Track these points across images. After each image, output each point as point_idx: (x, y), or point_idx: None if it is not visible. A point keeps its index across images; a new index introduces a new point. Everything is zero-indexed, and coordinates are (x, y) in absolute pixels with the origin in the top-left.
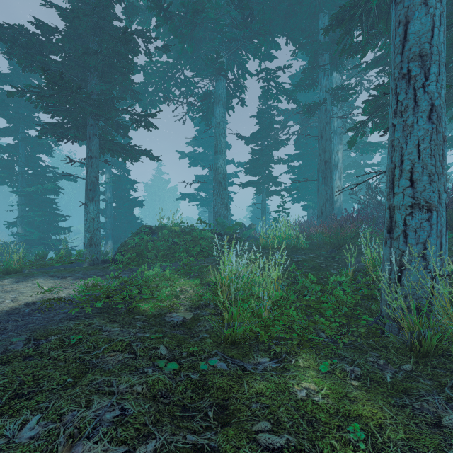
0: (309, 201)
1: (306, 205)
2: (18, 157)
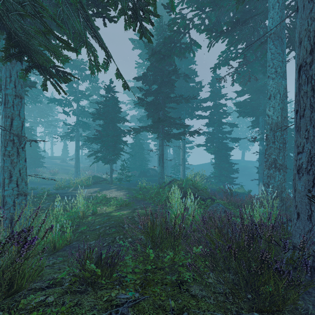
0: None
1: None
2: (212, 135)
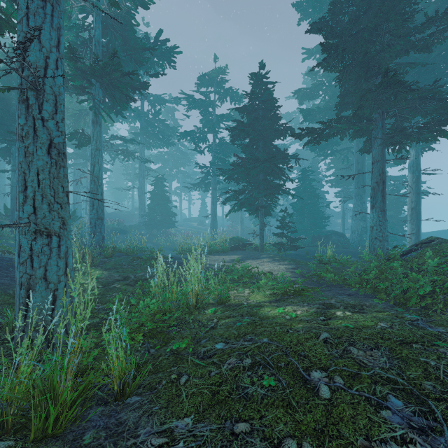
0: None
1: None
2: None
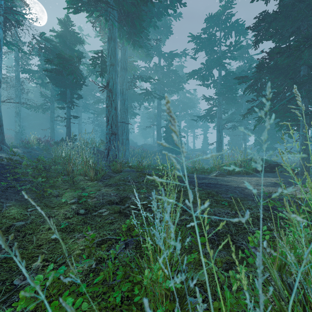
0: None
1: None
2: None
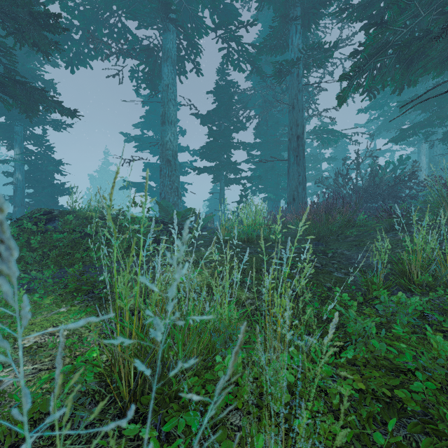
0: (270, 193)
1: (266, 197)
2: None
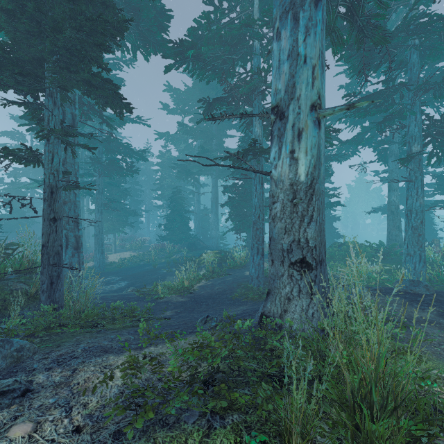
0: None
1: None
2: None
